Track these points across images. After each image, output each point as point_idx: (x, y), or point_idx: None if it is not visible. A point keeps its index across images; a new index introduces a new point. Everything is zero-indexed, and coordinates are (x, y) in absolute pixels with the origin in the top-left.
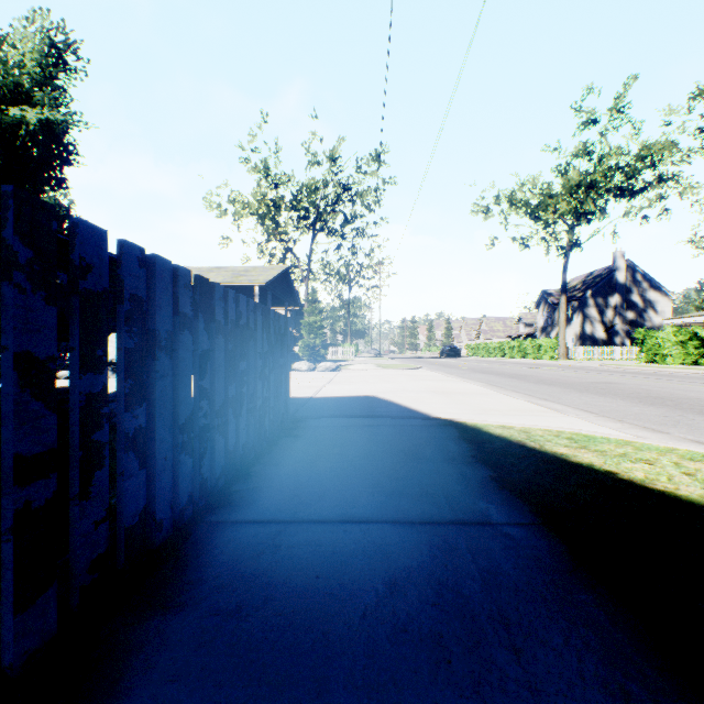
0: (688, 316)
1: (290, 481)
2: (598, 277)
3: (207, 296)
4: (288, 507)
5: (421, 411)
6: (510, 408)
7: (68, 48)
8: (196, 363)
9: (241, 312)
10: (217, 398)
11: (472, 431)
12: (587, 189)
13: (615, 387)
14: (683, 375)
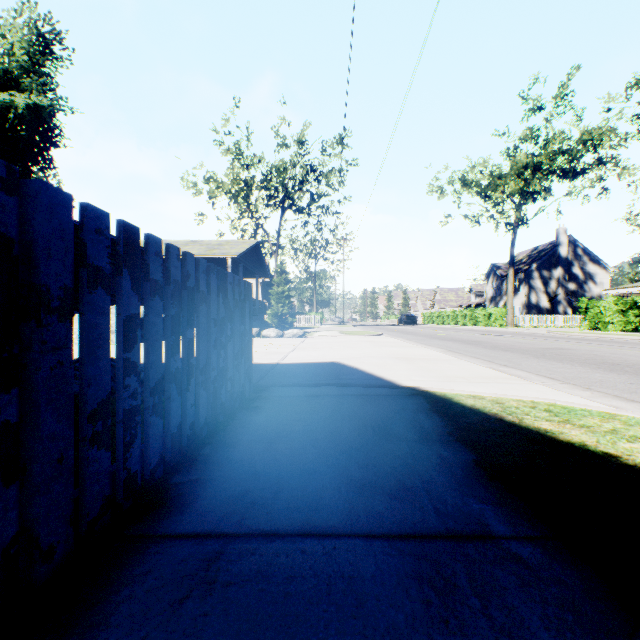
0: (625, 287)
1: (243, 469)
2: (543, 252)
3: (136, 248)
4: (234, 510)
5: (386, 379)
6: (474, 375)
7: (55, 38)
8: (119, 331)
9: (189, 273)
10: (152, 373)
11: (442, 402)
12: (534, 171)
13: (569, 353)
14: (627, 341)
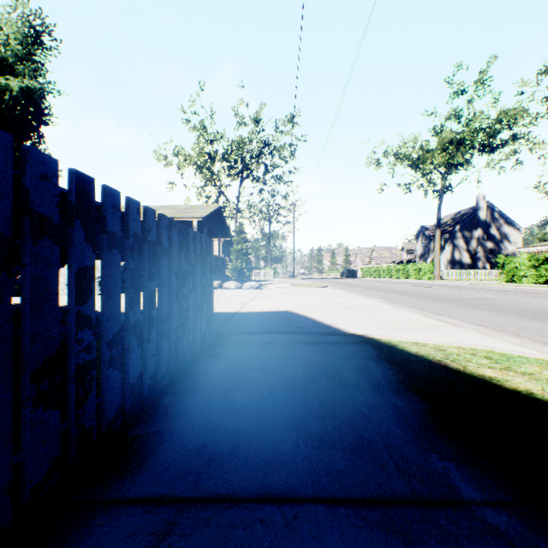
0: (536, 245)
1: (201, 420)
2: (465, 215)
3: (90, 199)
4: (190, 469)
5: (335, 327)
6: (413, 323)
7: (44, 31)
8: (70, 283)
9: (149, 227)
10: (109, 326)
11: (389, 349)
12: (457, 145)
13: (493, 303)
14: (541, 292)
